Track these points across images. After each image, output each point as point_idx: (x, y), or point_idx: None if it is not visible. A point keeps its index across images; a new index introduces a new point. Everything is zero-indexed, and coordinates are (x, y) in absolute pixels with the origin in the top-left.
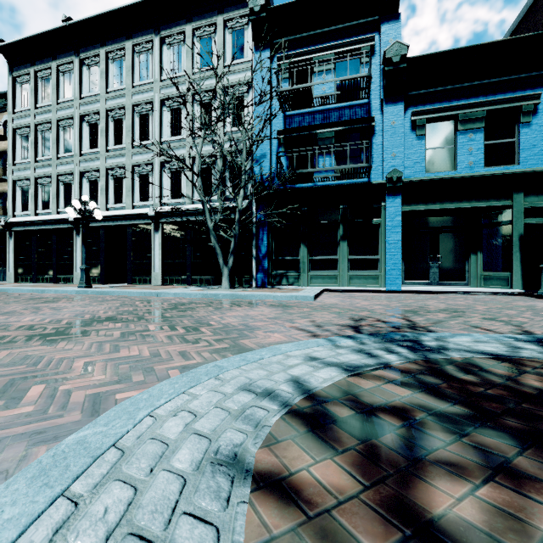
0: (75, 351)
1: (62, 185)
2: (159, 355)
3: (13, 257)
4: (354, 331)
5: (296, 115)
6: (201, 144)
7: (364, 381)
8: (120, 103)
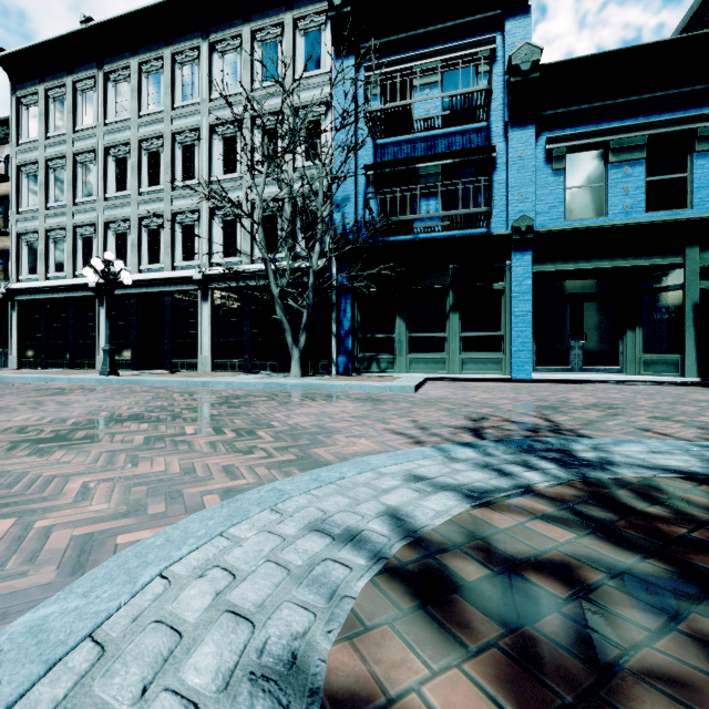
0: (73, 465)
1: (80, 239)
2: (193, 471)
3: (16, 335)
4: (473, 435)
5: (390, 145)
6: (263, 183)
7: (497, 515)
8: (156, 131)
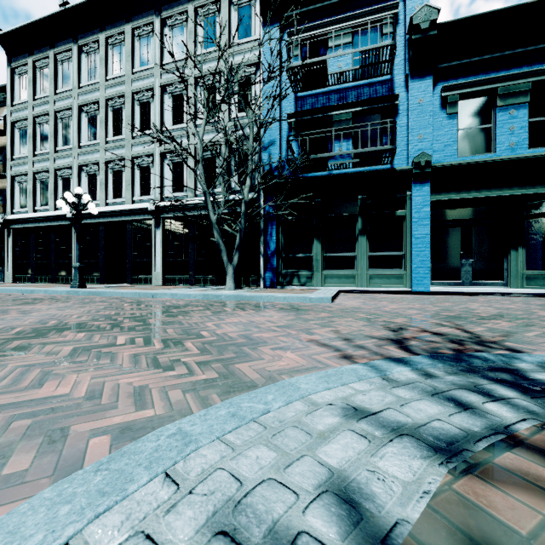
0: None
1: (60, 180)
2: (99, 394)
3: (11, 256)
4: (400, 348)
5: (309, 96)
6: (203, 128)
7: (492, 490)
8: (119, 91)
